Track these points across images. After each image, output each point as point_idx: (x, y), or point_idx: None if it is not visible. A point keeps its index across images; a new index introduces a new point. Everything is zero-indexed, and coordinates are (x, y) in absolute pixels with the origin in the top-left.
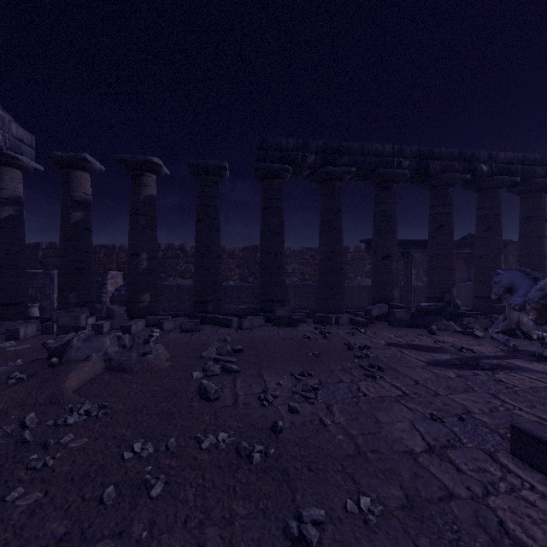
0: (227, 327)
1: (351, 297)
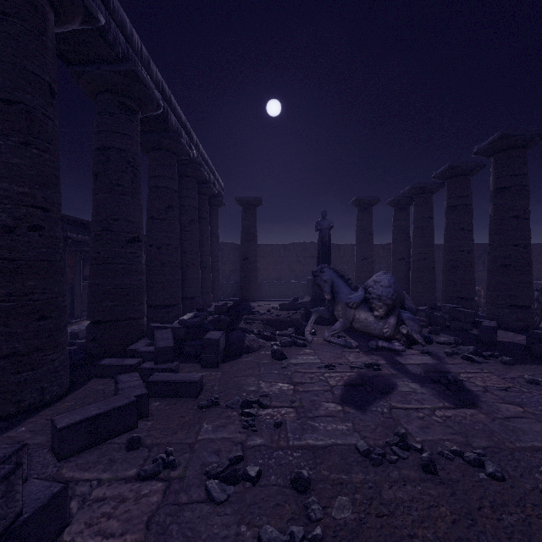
0: None
1: None
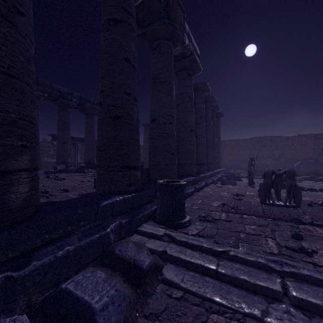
0: None
1: (41, 168)
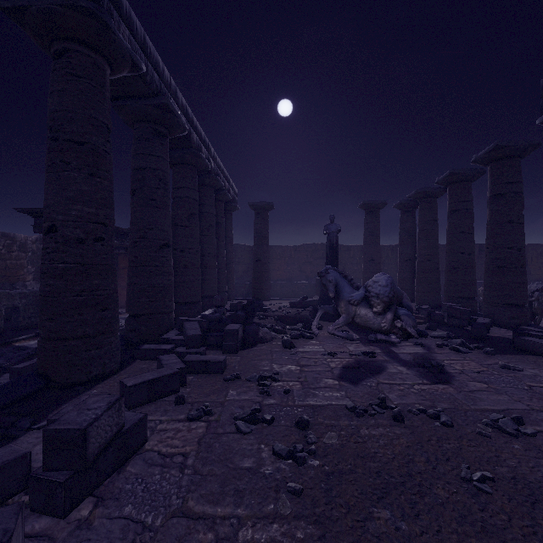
0: None
1: None
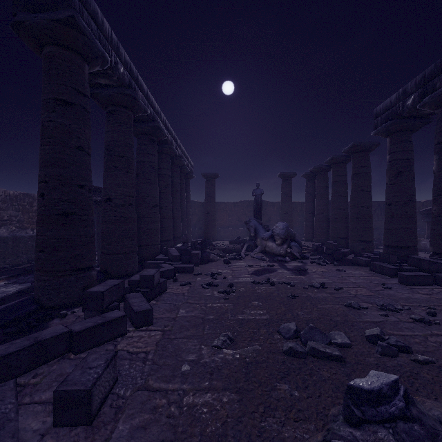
0: (115, 338)
1: (4, 252)
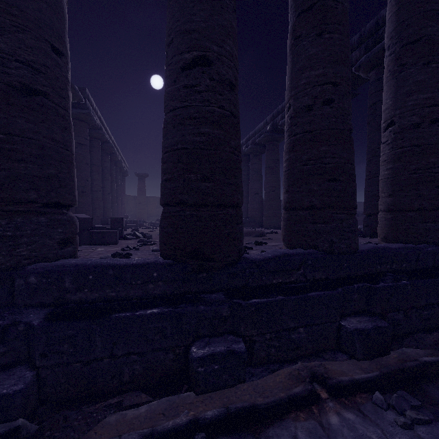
0: None
1: None
